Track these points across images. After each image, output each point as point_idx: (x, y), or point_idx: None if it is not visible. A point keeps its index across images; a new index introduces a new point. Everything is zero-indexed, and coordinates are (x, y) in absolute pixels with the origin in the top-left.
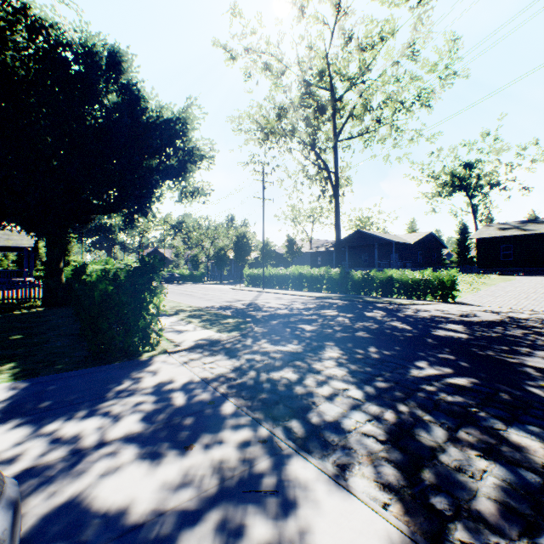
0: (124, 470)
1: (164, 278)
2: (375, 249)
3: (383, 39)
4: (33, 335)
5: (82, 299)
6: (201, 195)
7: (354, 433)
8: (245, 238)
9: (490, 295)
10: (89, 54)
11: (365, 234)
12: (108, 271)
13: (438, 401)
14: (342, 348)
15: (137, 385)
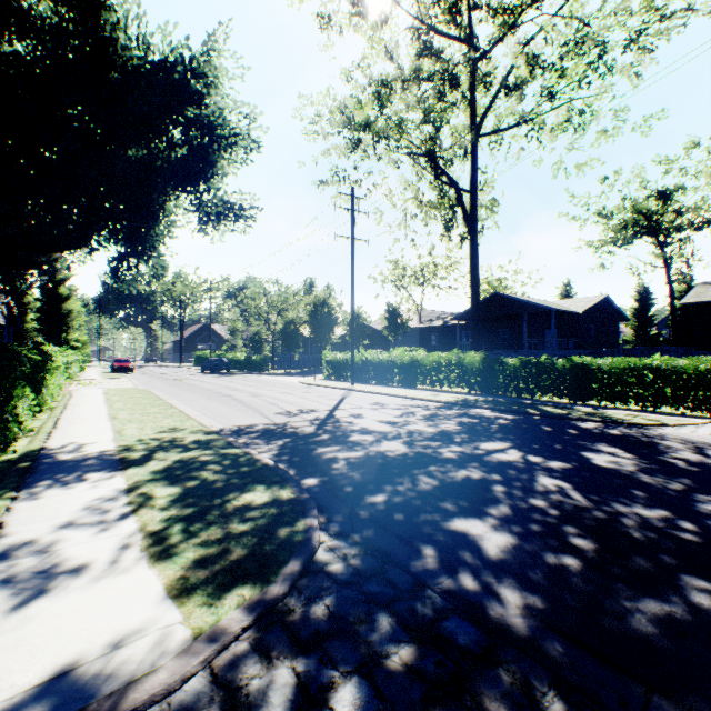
0: None
1: (207, 365)
2: (523, 321)
3: None
4: None
5: None
6: (237, 216)
7: None
8: (325, 306)
9: None
10: None
11: (508, 298)
12: None
13: None
14: None
15: None
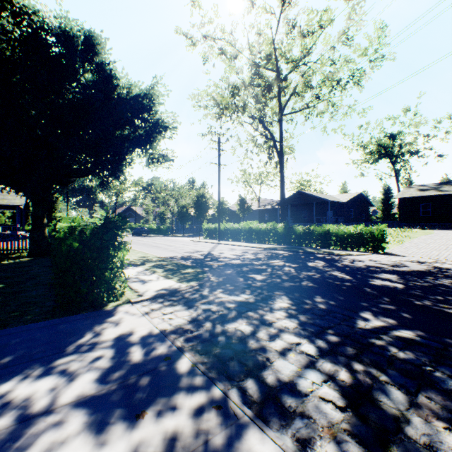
0: (68, 447)
1: (135, 231)
2: (313, 207)
3: (322, 26)
4: (13, 284)
5: (54, 253)
6: (165, 160)
7: (312, 398)
8: (203, 198)
9: (414, 246)
10: (68, 38)
11: (305, 194)
12: (74, 228)
13: (390, 358)
14: (291, 298)
15: (98, 338)
